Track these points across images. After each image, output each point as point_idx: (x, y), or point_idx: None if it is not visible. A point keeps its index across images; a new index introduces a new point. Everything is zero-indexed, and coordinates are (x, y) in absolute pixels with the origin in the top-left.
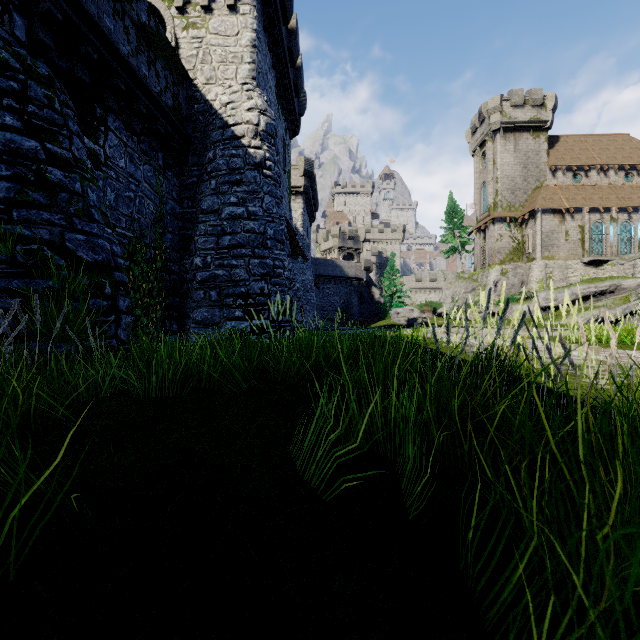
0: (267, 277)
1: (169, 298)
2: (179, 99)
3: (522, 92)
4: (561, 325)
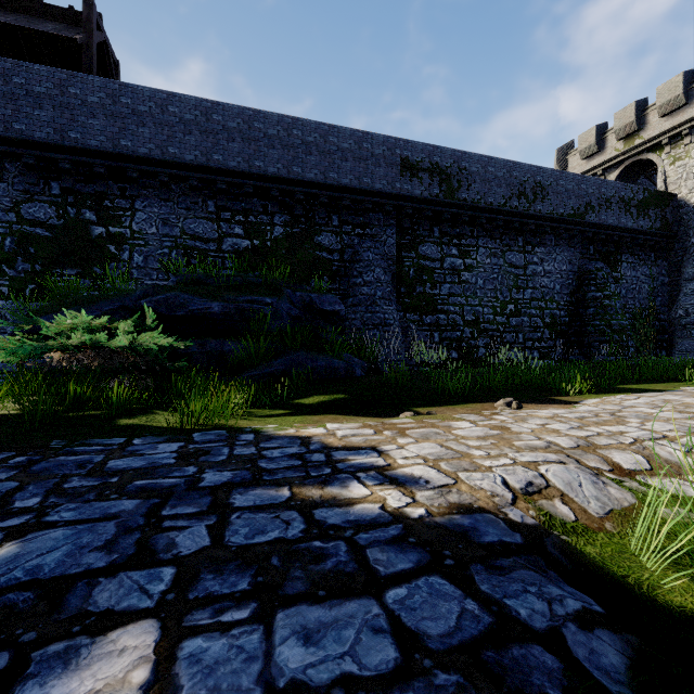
0: None
1: (659, 336)
2: (665, 217)
3: None
4: None
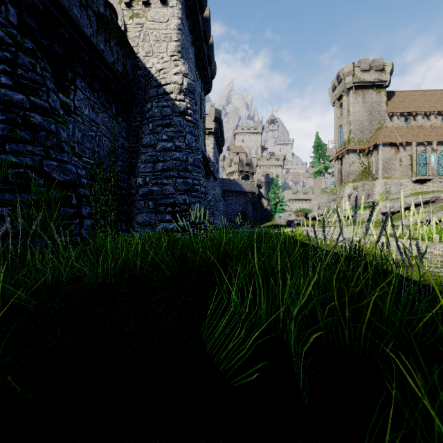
0: (188, 192)
1: (120, 206)
2: (127, 67)
3: (368, 61)
4: (397, 225)
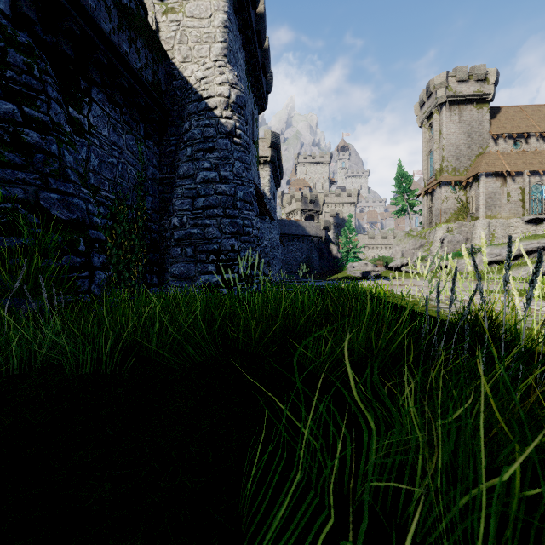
0: (237, 235)
1: (150, 254)
2: (158, 75)
3: (466, 68)
4: None
